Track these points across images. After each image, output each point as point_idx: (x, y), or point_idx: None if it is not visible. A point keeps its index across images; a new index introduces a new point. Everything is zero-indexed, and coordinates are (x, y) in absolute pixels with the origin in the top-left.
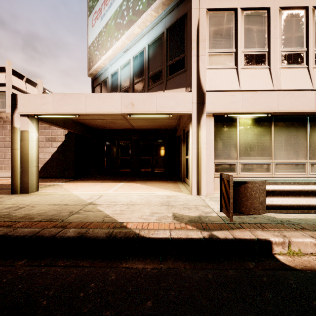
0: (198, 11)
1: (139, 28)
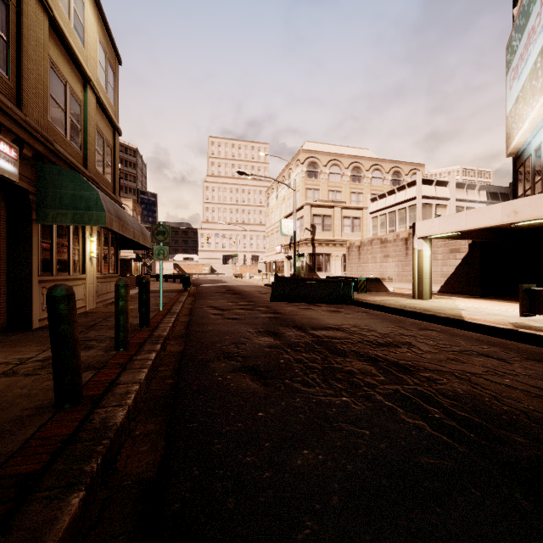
0: None
1: None
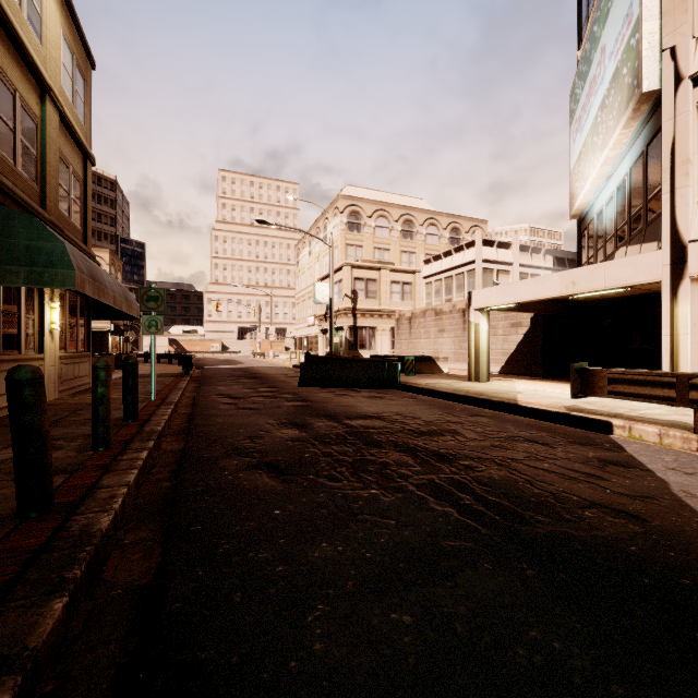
0: (672, 121)
1: (615, 150)
